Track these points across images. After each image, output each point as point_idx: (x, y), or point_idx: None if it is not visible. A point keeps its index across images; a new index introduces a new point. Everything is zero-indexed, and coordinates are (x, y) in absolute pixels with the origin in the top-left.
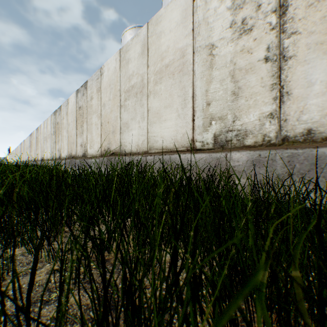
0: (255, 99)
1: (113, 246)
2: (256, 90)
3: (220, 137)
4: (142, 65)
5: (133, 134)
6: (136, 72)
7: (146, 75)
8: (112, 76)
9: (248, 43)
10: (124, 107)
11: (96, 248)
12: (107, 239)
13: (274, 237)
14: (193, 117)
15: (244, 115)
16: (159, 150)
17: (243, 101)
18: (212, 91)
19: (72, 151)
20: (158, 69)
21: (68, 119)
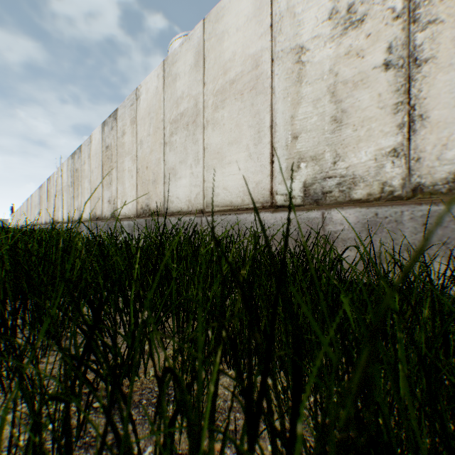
0: (368, 127)
1: (138, 369)
2: (370, 114)
3: (314, 187)
4: (196, 82)
5: (183, 184)
6: (187, 93)
7: (202, 97)
8: (152, 101)
9: (357, 42)
10: (169, 145)
11: (103, 380)
12: (126, 361)
13: (450, 378)
14: (272, 157)
15: (351, 152)
16: (221, 208)
17: (350, 131)
18: (301, 117)
19: (97, 210)
20: (219, 88)
21: (91, 164)
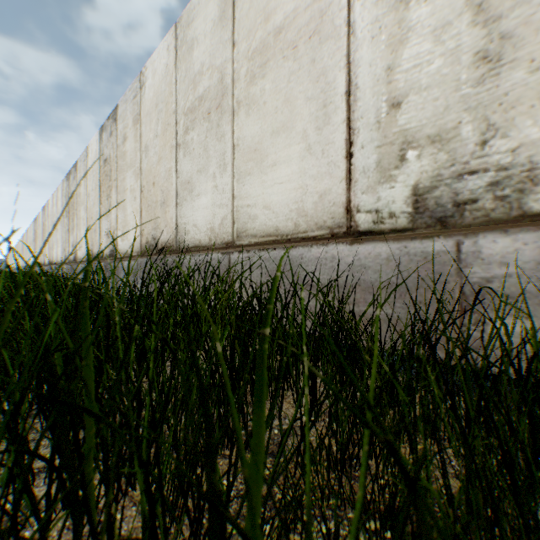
0: None
1: None
2: None
3: (436, 193)
4: (222, 44)
5: (202, 204)
6: (209, 65)
7: (231, 66)
8: (160, 86)
9: None
10: (184, 147)
11: None
12: None
13: None
14: (350, 147)
15: (524, 117)
16: (260, 239)
17: (522, 74)
18: (408, 65)
19: (94, 246)
20: (256, 45)
21: (88, 185)
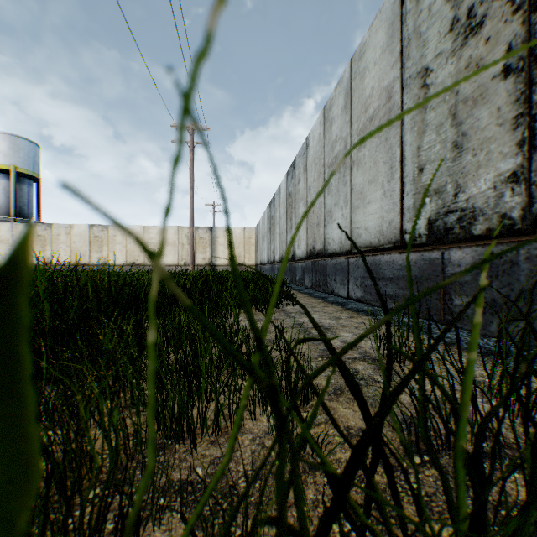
0: None
1: None
2: None
3: None
4: None
5: None
6: None
7: None
8: None
9: None
10: None
11: None
12: None
13: None
14: None
15: None
16: None
17: None
18: None
19: None
20: None
21: None
